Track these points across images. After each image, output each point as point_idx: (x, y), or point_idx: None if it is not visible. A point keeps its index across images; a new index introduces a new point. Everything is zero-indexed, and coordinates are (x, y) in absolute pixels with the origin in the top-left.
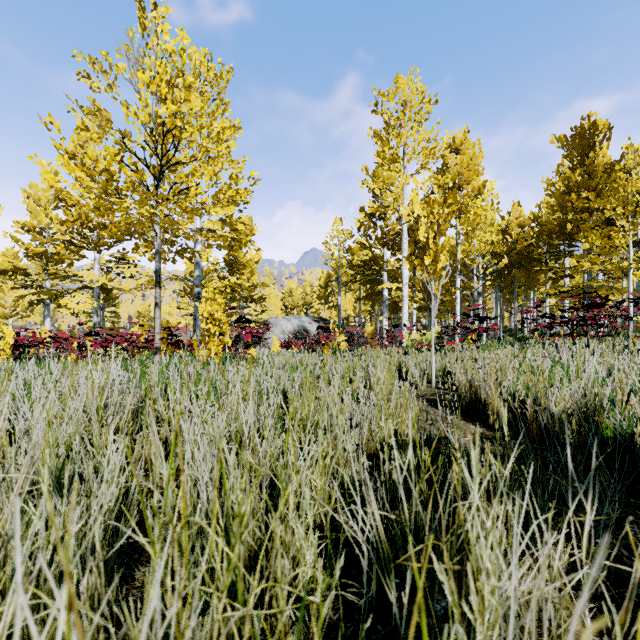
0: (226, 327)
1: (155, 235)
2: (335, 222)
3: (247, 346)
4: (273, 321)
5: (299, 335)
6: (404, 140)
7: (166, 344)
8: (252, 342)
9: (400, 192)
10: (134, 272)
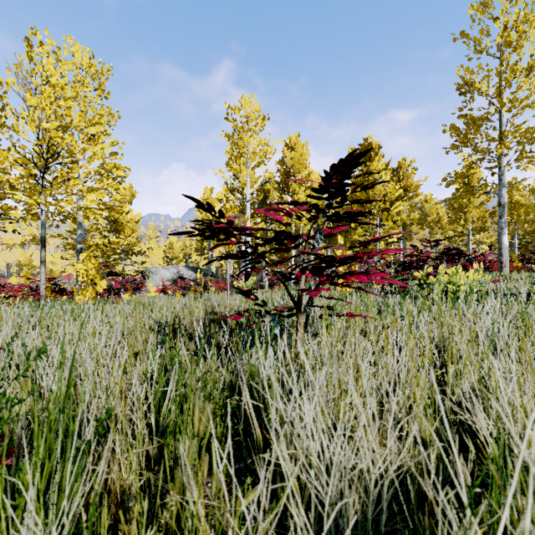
0: (98, 280)
1: (41, 211)
2: (206, 191)
3: (116, 292)
4: (154, 270)
5: (176, 281)
6: (245, 144)
7: (50, 292)
8: (131, 288)
9: (244, 180)
10: (16, 227)
